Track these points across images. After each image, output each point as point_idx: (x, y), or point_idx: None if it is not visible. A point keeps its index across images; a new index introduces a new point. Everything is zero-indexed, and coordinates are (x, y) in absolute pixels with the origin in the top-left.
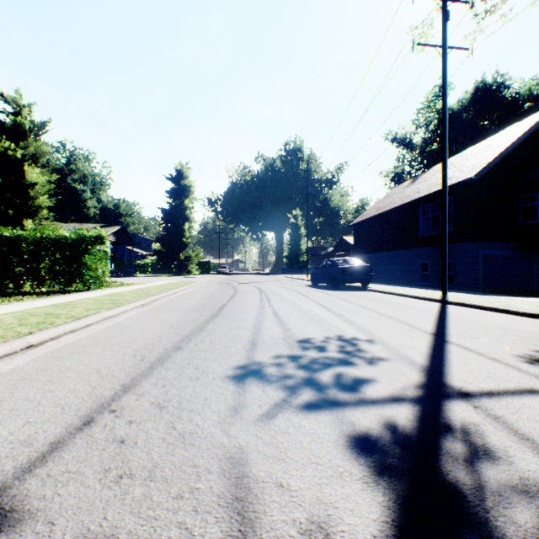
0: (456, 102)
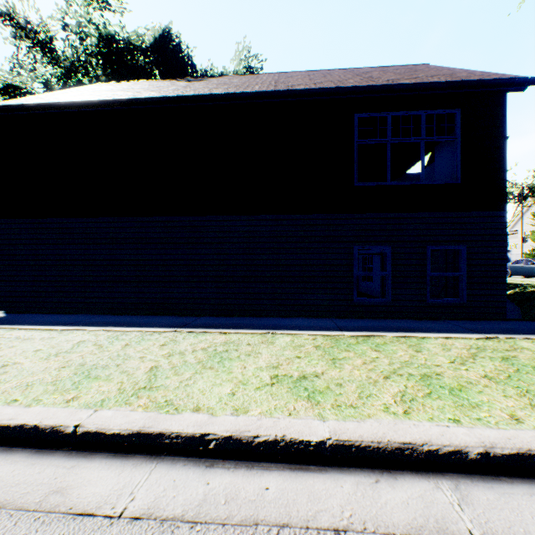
0: (132, 33)
